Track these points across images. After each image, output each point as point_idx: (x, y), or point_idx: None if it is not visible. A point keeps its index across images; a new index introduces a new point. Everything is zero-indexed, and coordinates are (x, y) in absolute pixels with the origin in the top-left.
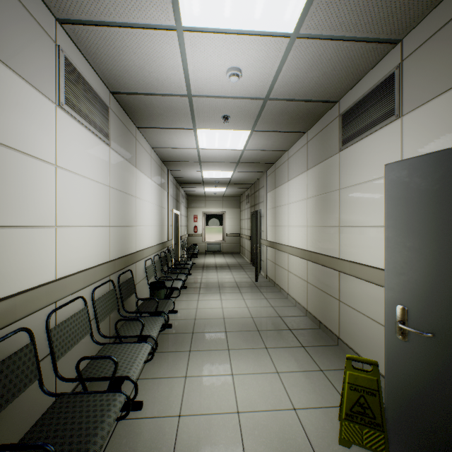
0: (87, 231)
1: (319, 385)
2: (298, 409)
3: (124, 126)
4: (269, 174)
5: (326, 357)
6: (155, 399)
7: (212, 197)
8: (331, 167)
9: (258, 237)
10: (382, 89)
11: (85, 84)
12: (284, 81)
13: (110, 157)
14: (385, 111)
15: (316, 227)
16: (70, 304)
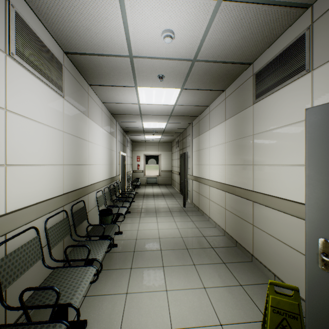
0: (40, 169)
1: (240, 300)
2: (224, 325)
3: (77, 83)
4: (194, 125)
5: (244, 273)
6: (98, 317)
7: (151, 143)
8: (246, 117)
9: (186, 173)
10: (293, 49)
11: (37, 40)
12: (210, 44)
13: (64, 106)
14: (296, 67)
15: (232, 165)
16: (22, 234)
